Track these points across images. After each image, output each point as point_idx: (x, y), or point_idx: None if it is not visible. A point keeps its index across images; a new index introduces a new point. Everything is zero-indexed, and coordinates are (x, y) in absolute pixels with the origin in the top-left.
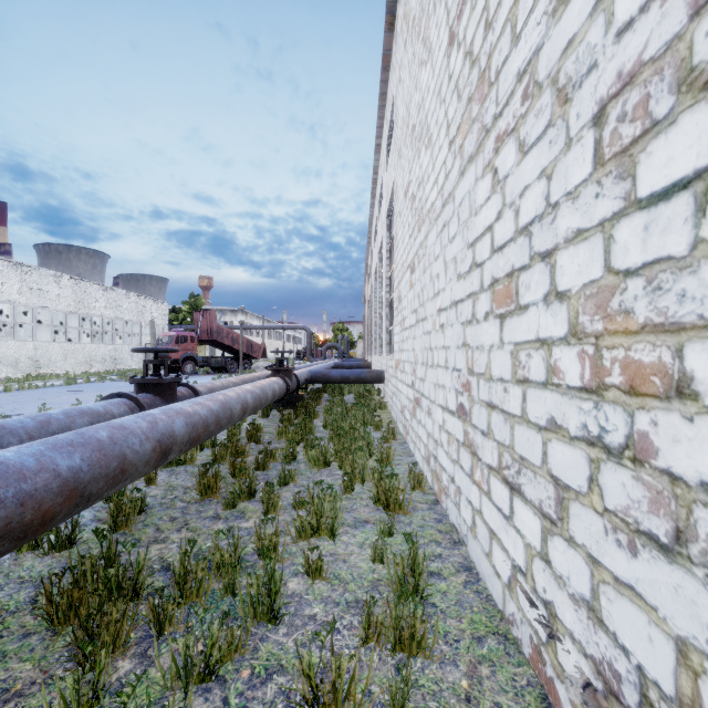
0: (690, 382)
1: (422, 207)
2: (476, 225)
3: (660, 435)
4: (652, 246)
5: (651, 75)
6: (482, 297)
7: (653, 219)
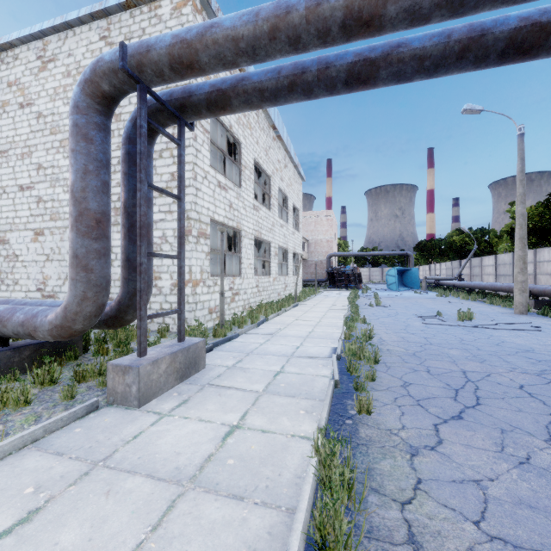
0: (161, 277)
1: (58, 212)
2: (113, 243)
3: (159, 283)
4: (158, 263)
5: (158, 245)
6: (117, 261)
7: (158, 260)
